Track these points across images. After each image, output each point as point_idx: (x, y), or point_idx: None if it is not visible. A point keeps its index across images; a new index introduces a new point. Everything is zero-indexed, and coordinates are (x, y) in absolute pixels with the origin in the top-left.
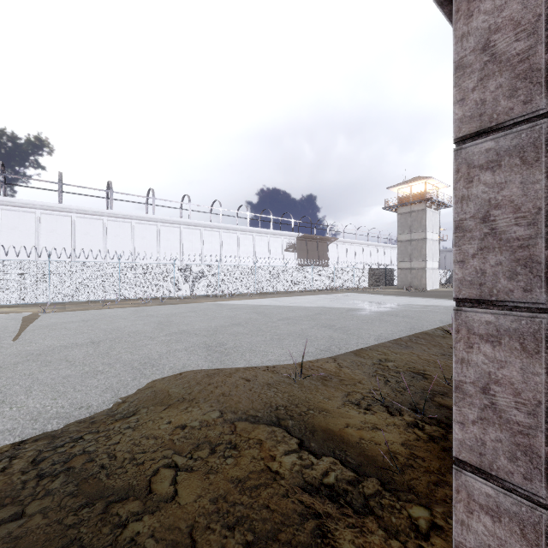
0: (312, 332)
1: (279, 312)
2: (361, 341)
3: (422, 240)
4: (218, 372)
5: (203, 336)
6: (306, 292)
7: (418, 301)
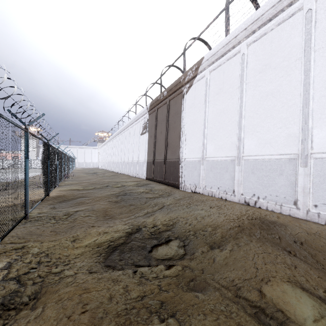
0: None
1: None
2: None
3: None
4: None
5: None
6: None
7: None
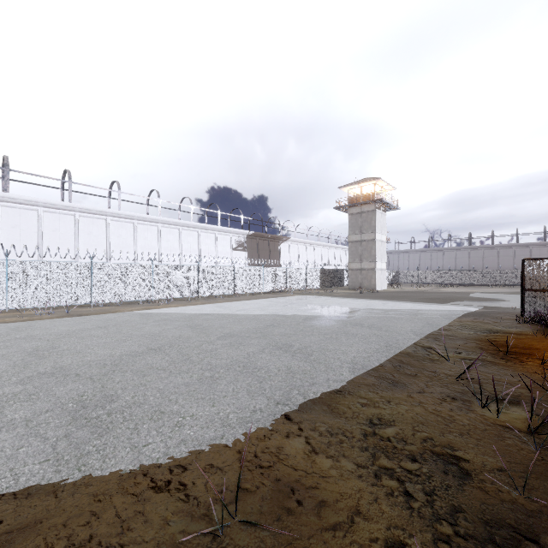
0: (262, 360)
1: (221, 325)
2: (332, 375)
3: (372, 241)
4: (39, 519)
5: (87, 378)
6: (257, 294)
7: (375, 305)
